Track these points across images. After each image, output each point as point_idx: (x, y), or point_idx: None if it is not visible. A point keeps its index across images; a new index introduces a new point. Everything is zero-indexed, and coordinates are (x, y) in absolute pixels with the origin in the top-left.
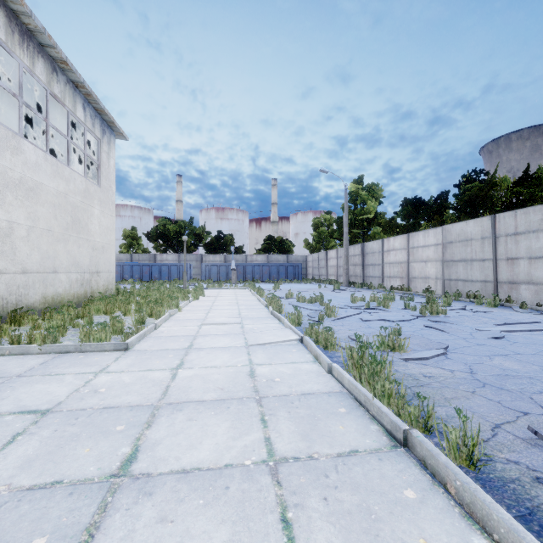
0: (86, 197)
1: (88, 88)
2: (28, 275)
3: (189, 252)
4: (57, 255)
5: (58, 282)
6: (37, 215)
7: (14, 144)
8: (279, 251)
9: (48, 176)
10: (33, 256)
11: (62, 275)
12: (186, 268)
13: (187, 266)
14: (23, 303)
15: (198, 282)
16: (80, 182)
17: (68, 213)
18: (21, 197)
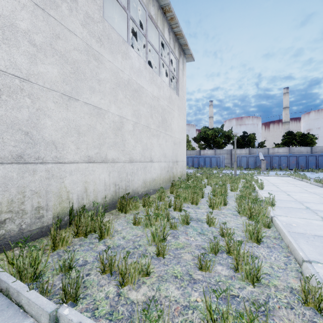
0: (170, 102)
1: (172, 10)
2: (133, 163)
3: (220, 148)
4: (152, 148)
5: (153, 169)
6: (140, 113)
7: (124, 50)
8: (299, 144)
9: (147, 82)
10: (137, 148)
11: (155, 163)
12: (222, 159)
13: (223, 158)
14: (130, 188)
15: (232, 169)
16: (166, 90)
17: (159, 114)
18: (129, 96)
